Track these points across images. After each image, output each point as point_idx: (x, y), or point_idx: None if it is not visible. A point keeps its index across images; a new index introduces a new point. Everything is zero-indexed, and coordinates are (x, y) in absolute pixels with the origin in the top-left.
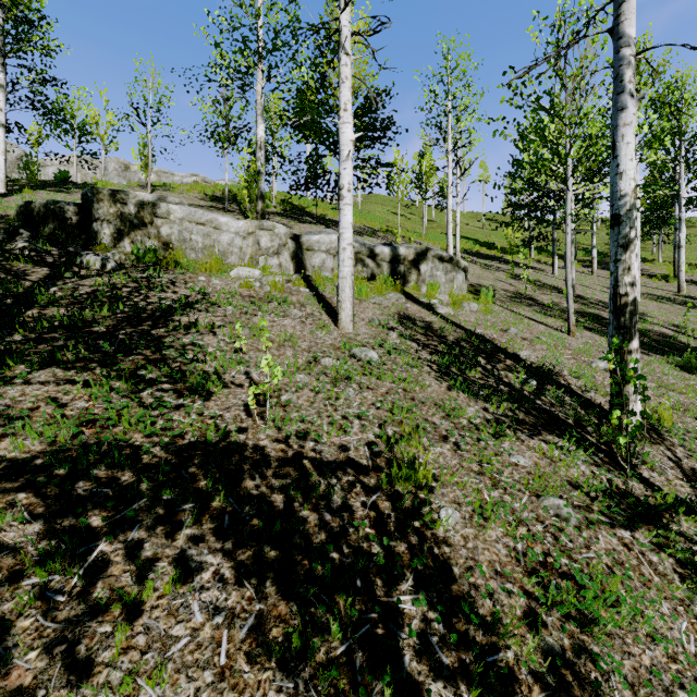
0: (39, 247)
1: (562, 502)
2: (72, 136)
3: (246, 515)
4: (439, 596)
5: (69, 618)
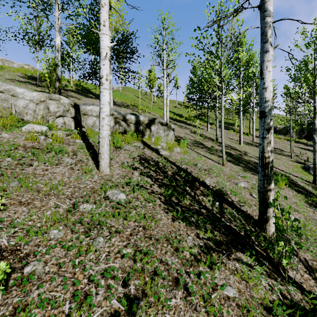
0: None
1: None
2: None
3: None
4: None
5: None
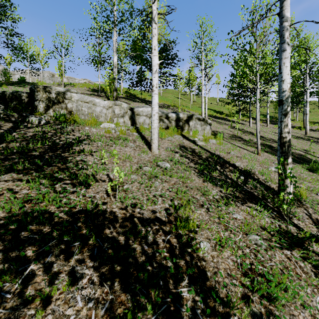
0: (8, 113)
1: (258, 237)
2: (27, 60)
3: (105, 248)
4: (200, 288)
5: (12, 306)
